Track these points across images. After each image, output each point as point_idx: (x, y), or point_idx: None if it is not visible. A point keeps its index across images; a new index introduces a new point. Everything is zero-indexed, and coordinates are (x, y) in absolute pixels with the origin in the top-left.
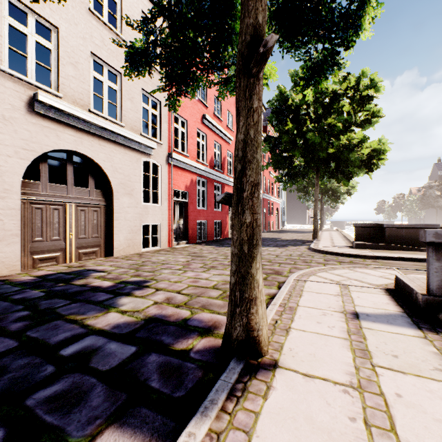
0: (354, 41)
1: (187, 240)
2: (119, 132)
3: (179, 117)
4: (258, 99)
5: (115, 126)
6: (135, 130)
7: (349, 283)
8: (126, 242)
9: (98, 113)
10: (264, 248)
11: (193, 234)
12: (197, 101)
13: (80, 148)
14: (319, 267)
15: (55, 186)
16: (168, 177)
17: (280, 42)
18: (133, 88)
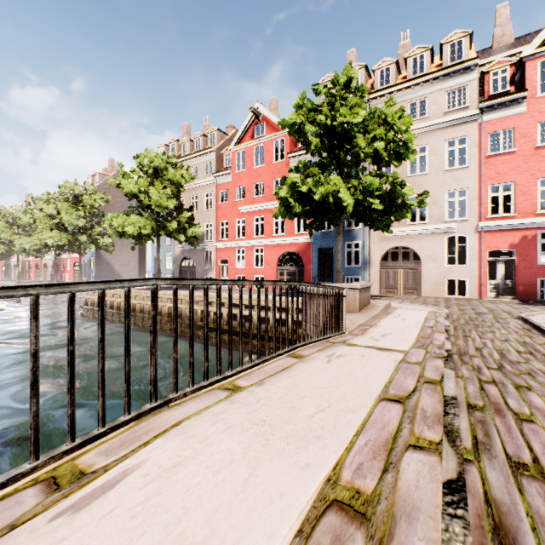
0: (391, 205)
1: (515, 296)
2: (421, 229)
3: (499, 185)
4: (337, 257)
5: (418, 227)
6: (438, 221)
7: (393, 305)
8: (430, 289)
9: (410, 224)
10: (541, 308)
11: (526, 291)
12: (539, 149)
13: (401, 244)
14: (424, 305)
15: (393, 262)
16: (478, 242)
17: (383, 211)
18: (437, 195)
